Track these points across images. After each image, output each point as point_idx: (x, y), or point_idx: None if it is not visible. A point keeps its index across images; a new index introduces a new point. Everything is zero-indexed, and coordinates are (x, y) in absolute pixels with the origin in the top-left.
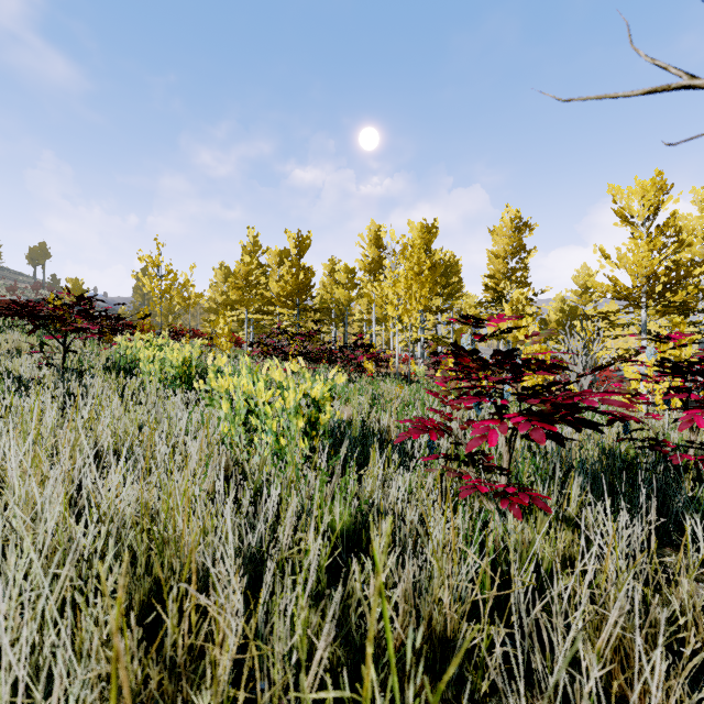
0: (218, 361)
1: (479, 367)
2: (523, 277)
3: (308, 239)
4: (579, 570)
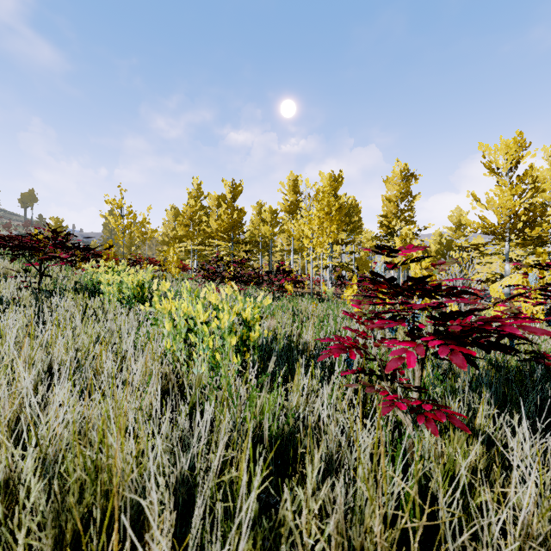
0: (161, 286)
1: (394, 293)
2: (410, 217)
3: (240, 186)
4: (499, 490)
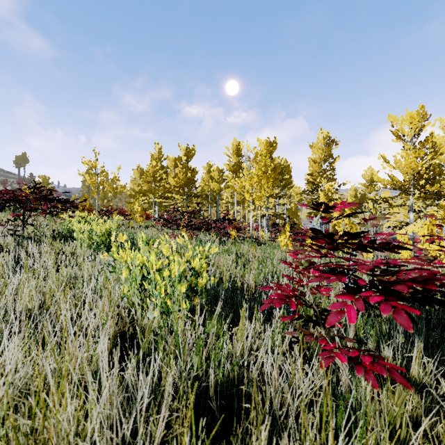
0: (119, 237)
1: (331, 247)
2: (331, 175)
3: (193, 150)
4: None
